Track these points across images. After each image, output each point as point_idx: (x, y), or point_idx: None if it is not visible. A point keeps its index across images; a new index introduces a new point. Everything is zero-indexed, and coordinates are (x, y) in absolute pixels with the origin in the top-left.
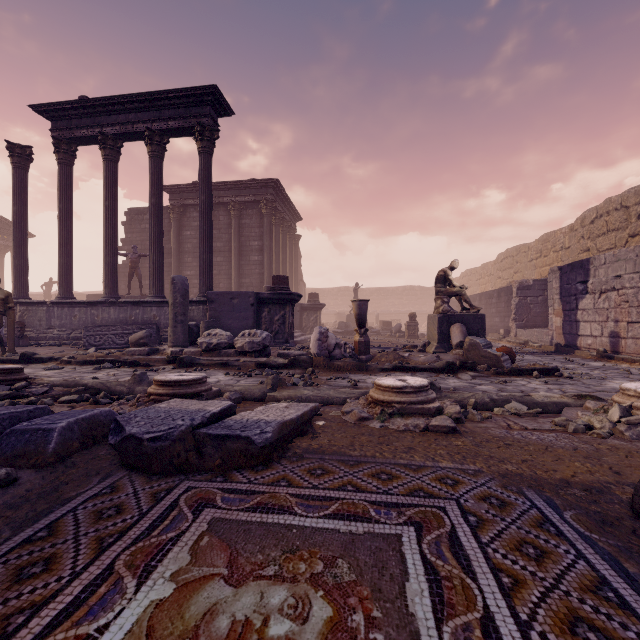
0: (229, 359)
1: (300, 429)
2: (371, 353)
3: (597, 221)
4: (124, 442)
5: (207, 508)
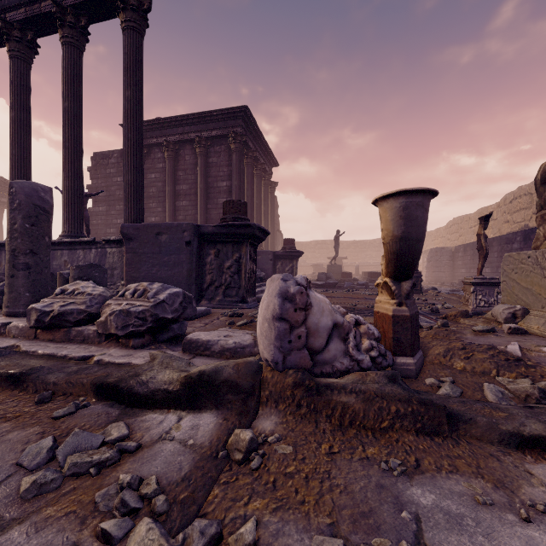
0: (66, 354)
1: None
2: None
3: None
4: None
5: None
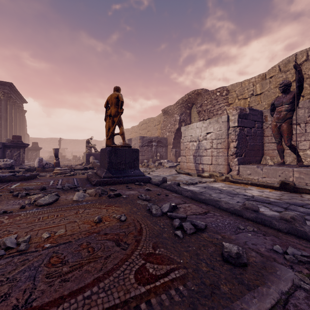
0: None
1: (35, 177)
2: (62, 167)
3: (142, 125)
4: None
5: (19, 182)
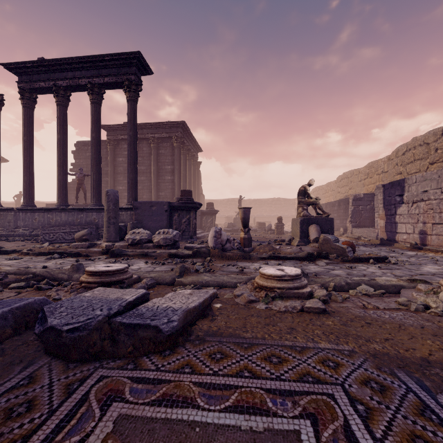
0: (148, 251)
1: (201, 313)
2: (252, 246)
3: (407, 153)
4: (45, 333)
5: (115, 402)
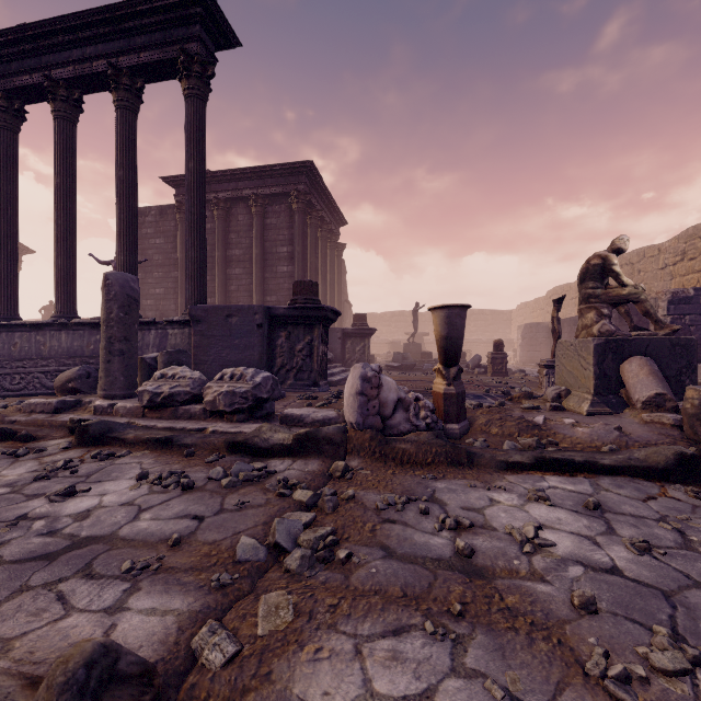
0: (185, 427)
1: None
2: None
3: None
4: None
5: None
